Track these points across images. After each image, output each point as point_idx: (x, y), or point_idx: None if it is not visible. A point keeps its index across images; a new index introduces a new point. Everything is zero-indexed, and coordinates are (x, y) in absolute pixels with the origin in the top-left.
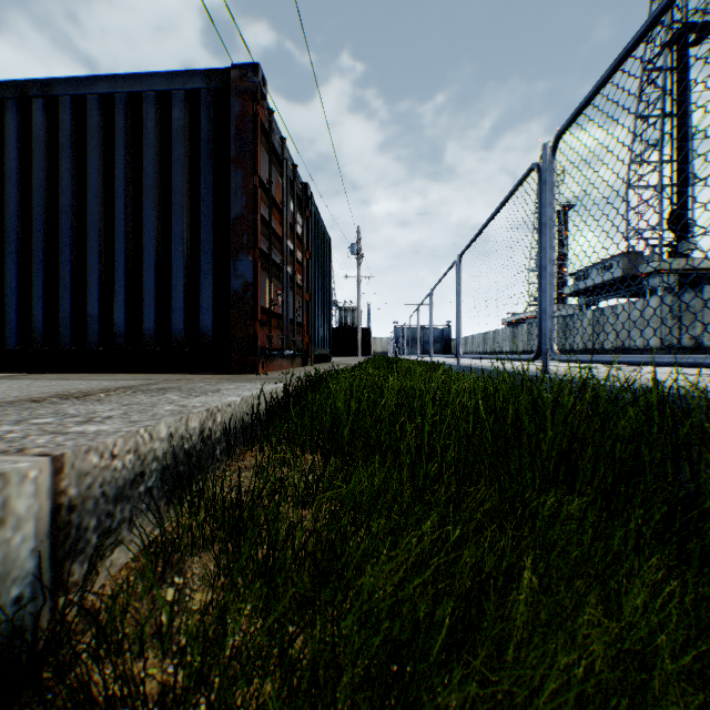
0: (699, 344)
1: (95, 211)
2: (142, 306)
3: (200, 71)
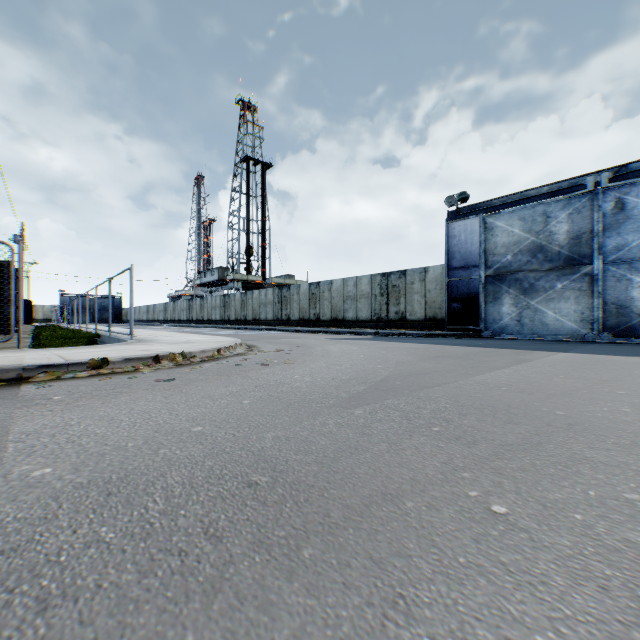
0: (230, 319)
1: None
2: None
3: None
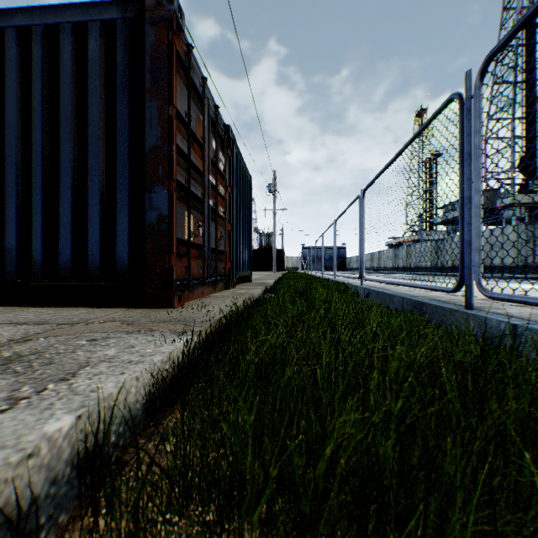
0: None
1: (13, 144)
2: (59, 239)
3: (115, 1)
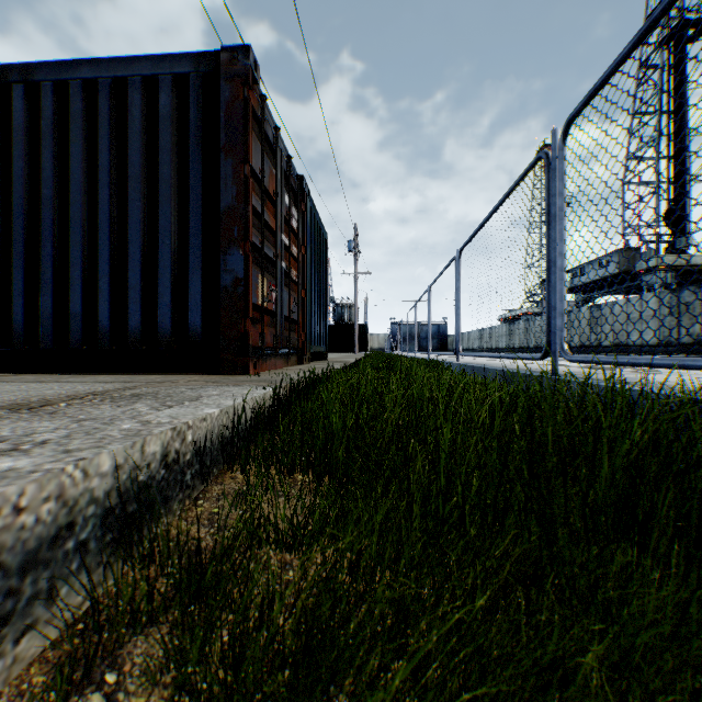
0: (698, 341)
1: (78, 202)
2: (127, 303)
3: (188, 54)
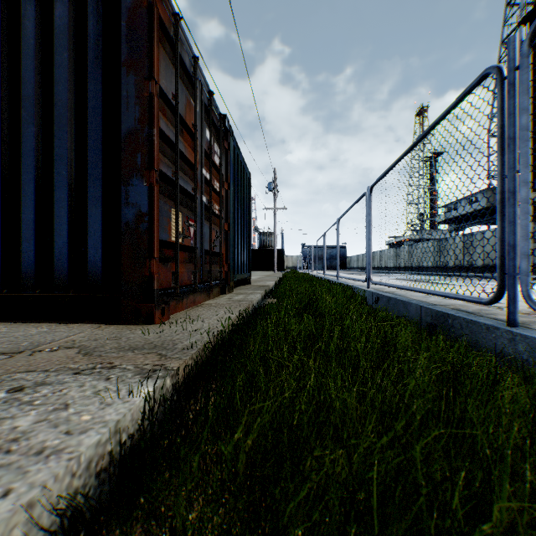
0: None
1: None
2: (21, 241)
3: None
